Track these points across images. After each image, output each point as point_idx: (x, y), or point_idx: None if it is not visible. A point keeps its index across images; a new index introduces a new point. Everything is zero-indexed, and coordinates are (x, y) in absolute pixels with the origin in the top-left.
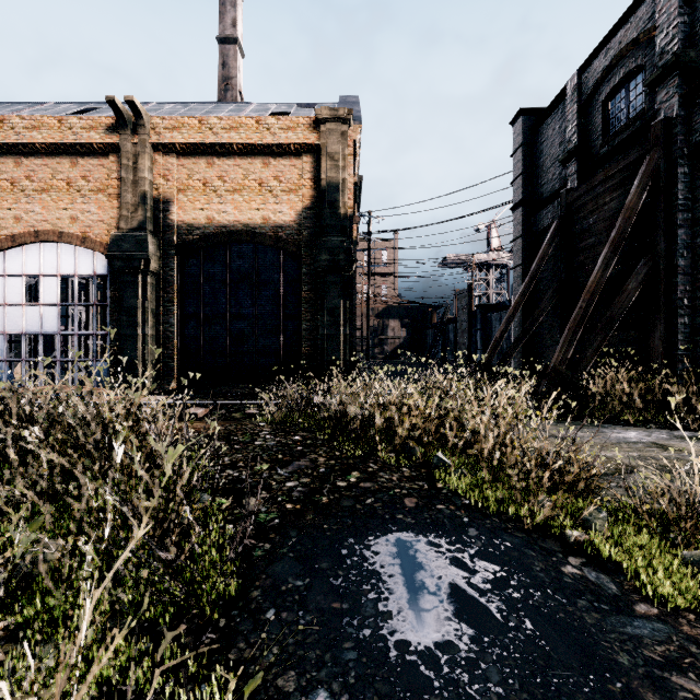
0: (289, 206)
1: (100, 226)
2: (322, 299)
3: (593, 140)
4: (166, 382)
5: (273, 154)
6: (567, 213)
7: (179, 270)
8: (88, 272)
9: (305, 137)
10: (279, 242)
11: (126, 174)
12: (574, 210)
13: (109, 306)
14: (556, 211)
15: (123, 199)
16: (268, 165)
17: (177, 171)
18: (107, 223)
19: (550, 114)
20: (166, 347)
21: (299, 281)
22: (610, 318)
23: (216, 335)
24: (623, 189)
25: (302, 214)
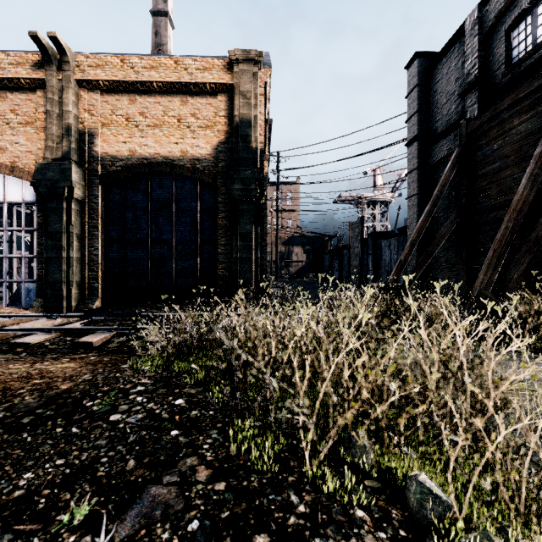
0: (205, 140)
1: (28, 157)
2: (235, 225)
3: (494, 70)
4: (90, 301)
5: (191, 93)
6: (467, 142)
7: (104, 198)
8: (16, 199)
9: (220, 77)
10: (196, 173)
11: (51, 107)
12: (475, 138)
13: (37, 231)
14: (452, 143)
15: (48, 131)
16: (186, 103)
17: (101, 106)
18: (35, 154)
19: (446, 54)
20: (91, 269)
21: (214, 209)
22: (537, 239)
23: (137, 258)
24: (536, 110)
25: (217, 148)
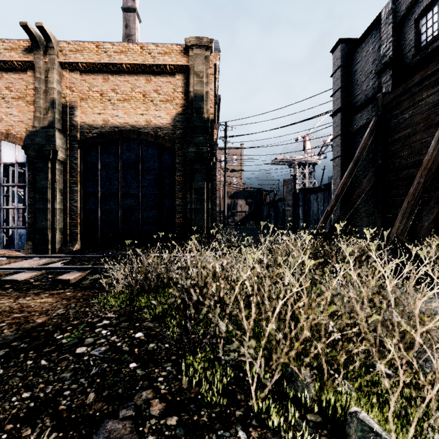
0: (166, 112)
1: (20, 126)
2: (190, 181)
3: (405, 52)
4: (71, 244)
5: (154, 73)
6: (383, 112)
7: (82, 160)
8: (10, 161)
9: (178, 60)
10: (158, 139)
11: (39, 85)
12: (390, 109)
13: (27, 187)
14: (370, 113)
15: (36, 104)
16: (150, 81)
17: (80, 84)
18: (26, 123)
19: (364, 40)
20: (72, 218)
21: (173, 169)
22: None
23: (110, 209)
24: None
25: (175, 118)
